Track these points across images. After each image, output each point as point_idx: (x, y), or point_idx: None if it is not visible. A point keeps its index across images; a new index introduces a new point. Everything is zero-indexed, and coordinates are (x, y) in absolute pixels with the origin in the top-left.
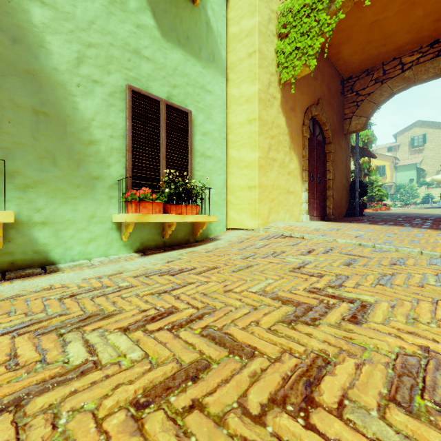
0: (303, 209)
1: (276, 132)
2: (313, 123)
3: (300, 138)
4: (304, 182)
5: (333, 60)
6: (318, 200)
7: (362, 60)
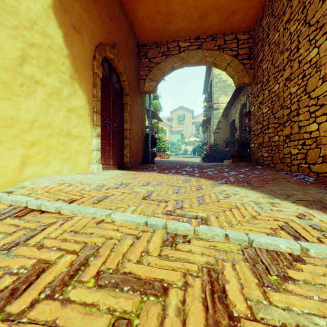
0: (94, 157)
1: (42, 42)
2: (110, 67)
3: (89, 72)
4: (95, 126)
5: (130, 17)
6: (115, 148)
7: (153, 31)
